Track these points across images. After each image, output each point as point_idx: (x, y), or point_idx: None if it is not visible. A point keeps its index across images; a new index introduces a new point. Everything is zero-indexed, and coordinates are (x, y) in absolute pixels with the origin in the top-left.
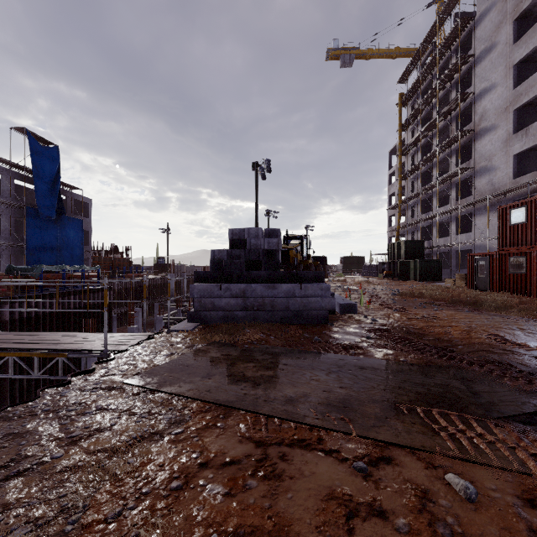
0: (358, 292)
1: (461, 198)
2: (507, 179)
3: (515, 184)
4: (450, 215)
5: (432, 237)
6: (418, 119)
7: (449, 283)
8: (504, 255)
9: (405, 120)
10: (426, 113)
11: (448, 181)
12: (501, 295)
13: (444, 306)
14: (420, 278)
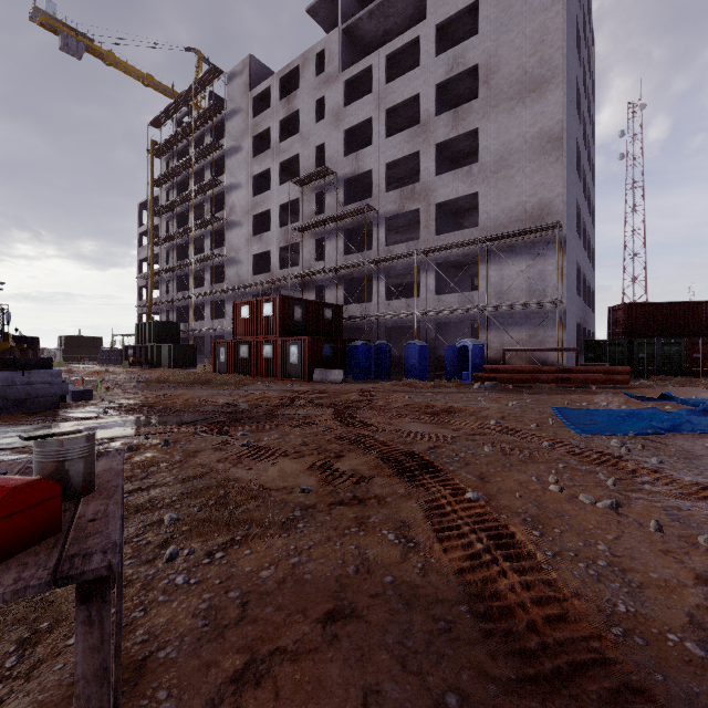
0: (94, 382)
1: (216, 283)
2: (249, 275)
3: (254, 280)
4: (206, 298)
5: (189, 320)
6: (174, 181)
7: (200, 368)
8: (237, 343)
9: (159, 176)
10: (183, 179)
11: (204, 262)
12: (233, 376)
13: (183, 387)
14: (174, 365)
